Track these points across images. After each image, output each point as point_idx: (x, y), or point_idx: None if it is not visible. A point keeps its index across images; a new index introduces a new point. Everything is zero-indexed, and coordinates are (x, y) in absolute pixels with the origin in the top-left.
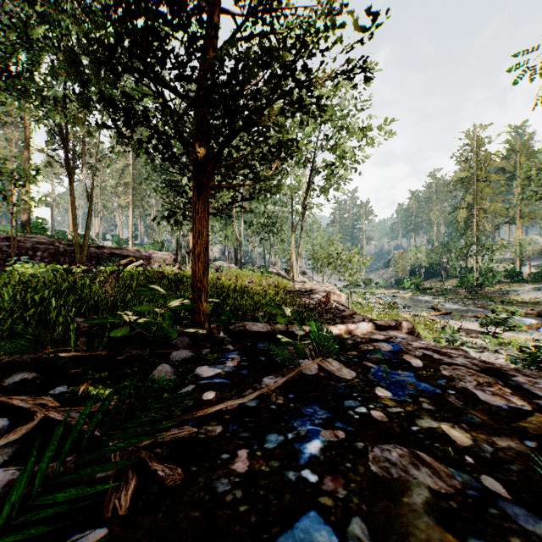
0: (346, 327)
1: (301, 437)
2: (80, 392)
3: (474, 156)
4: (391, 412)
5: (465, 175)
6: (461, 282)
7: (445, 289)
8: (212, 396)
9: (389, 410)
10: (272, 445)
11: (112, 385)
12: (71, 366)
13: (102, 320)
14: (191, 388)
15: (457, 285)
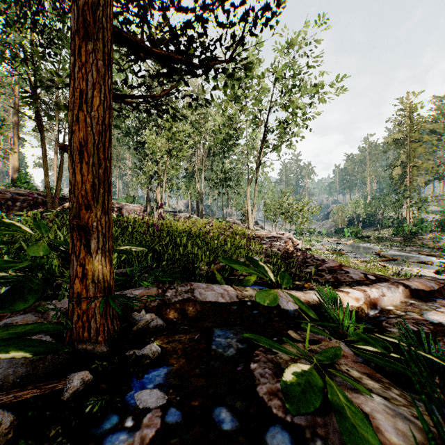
0: (365, 294)
1: None
2: None
3: (407, 120)
4: None
5: (399, 137)
6: (397, 231)
7: (382, 237)
8: None
9: None
10: None
11: None
12: None
13: None
14: None
15: (393, 234)
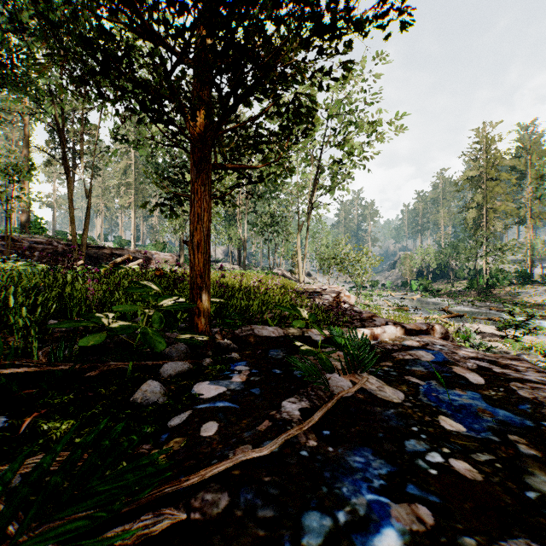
0: (371, 331)
1: (360, 520)
2: (23, 428)
3: (484, 154)
4: (479, 460)
5: (474, 174)
6: (471, 284)
7: (454, 291)
8: (214, 431)
9: (474, 457)
10: (315, 540)
11: (74, 414)
12: (17, 388)
13: (71, 323)
14: (186, 416)
15: (467, 287)
